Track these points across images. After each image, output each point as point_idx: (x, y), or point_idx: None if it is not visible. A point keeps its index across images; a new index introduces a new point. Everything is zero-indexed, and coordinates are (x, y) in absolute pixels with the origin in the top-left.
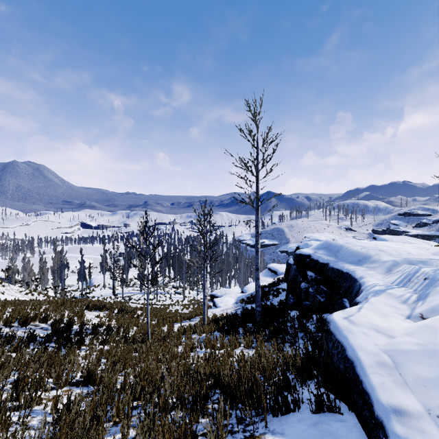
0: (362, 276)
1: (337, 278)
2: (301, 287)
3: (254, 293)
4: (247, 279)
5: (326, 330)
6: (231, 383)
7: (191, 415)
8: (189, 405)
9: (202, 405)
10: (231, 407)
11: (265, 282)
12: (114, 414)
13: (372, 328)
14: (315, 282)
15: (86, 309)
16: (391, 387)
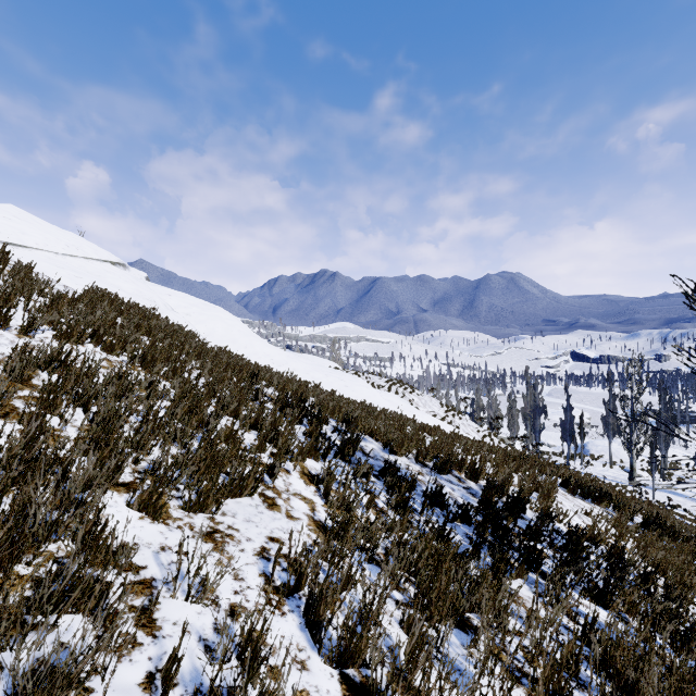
0: None
1: None
2: None
3: None
4: None
5: None
6: None
7: None
8: None
9: None
10: None
11: None
12: None
13: None
14: None
15: (561, 487)
16: None
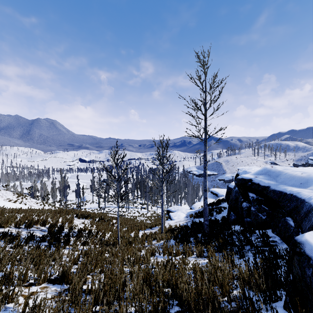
0: (310, 197)
1: (280, 198)
2: (242, 206)
3: (200, 210)
4: (194, 199)
5: (298, 253)
6: (190, 301)
7: None
8: None
9: None
10: None
11: (208, 202)
12: None
13: None
14: (256, 202)
15: (76, 217)
16: None
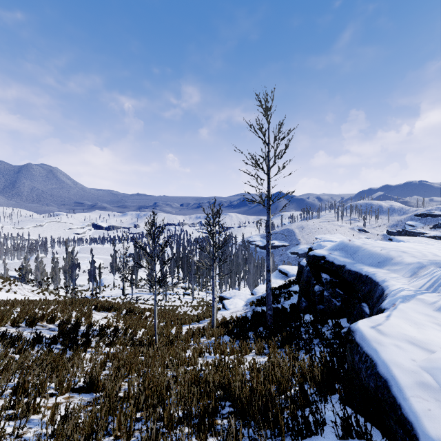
0: (384, 279)
1: (355, 281)
2: (315, 289)
3: (265, 295)
4: (256, 281)
5: (350, 341)
6: (243, 397)
7: (198, 433)
8: (197, 419)
9: (210, 421)
10: (243, 424)
11: (275, 284)
12: (116, 427)
13: (406, 340)
14: (330, 285)
15: (94, 310)
16: (439, 415)
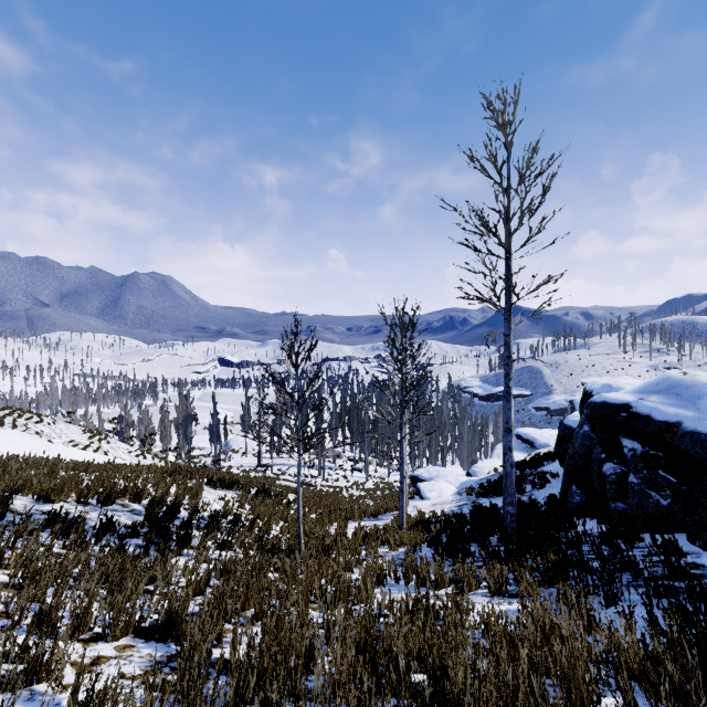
0: None
1: None
2: (603, 471)
3: (493, 478)
4: (474, 453)
5: None
6: None
7: None
8: None
9: None
10: None
11: None
12: None
13: None
14: (643, 462)
15: (207, 485)
16: None
